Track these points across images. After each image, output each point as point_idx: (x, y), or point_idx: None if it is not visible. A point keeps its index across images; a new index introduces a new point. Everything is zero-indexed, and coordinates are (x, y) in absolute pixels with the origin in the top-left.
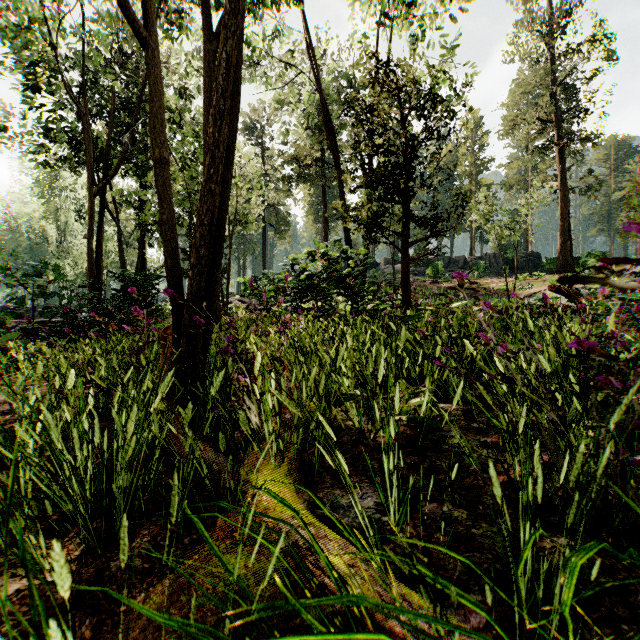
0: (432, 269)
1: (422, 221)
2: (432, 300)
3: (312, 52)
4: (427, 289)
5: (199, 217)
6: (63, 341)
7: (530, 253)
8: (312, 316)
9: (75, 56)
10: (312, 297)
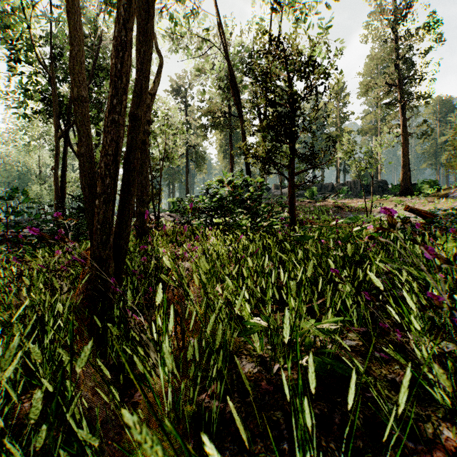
0: (309, 192)
1: (304, 157)
2: (309, 215)
3: (221, 30)
4: (306, 207)
5: (103, 147)
6: (17, 253)
7: (380, 181)
8: (221, 229)
9: (46, 35)
10: (221, 214)
